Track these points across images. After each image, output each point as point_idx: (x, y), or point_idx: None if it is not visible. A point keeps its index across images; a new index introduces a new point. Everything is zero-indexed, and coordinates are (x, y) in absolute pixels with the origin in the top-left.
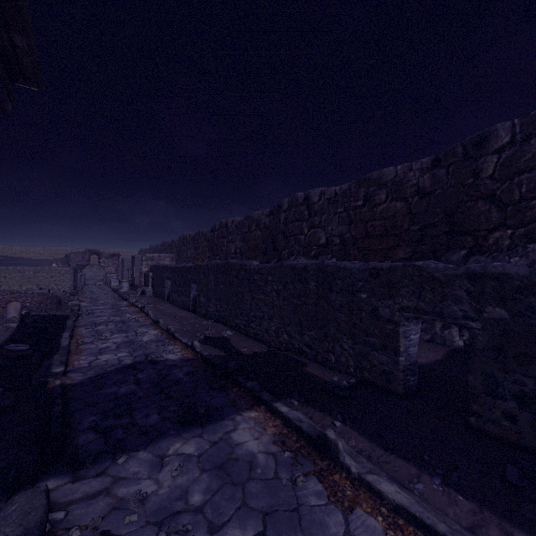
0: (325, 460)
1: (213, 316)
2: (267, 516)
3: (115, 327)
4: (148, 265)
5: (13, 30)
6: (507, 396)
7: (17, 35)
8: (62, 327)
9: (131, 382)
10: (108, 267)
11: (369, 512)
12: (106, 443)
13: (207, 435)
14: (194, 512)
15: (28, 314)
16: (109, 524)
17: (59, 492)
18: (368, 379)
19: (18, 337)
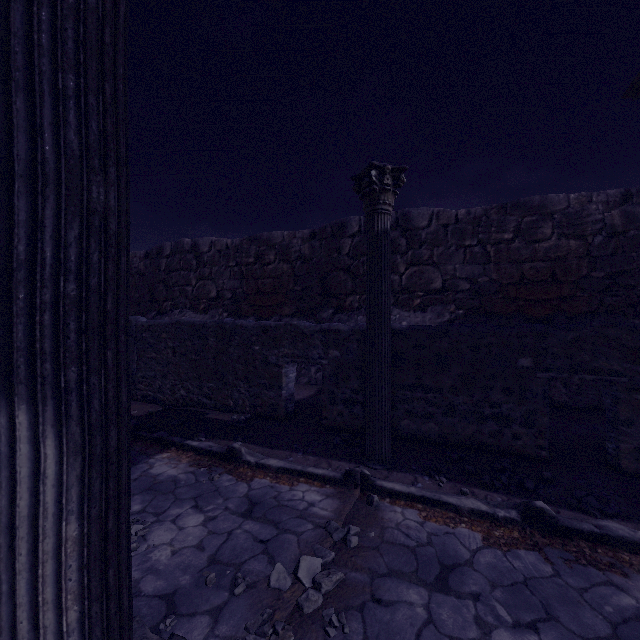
0: (232, 464)
1: None
2: (197, 498)
3: None
4: None
5: None
6: (339, 402)
7: None
8: None
9: None
10: None
11: (262, 477)
12: None
13: None
14: (138, 513)
15: None
16: None
17: None
18: (261, 413)
19: None
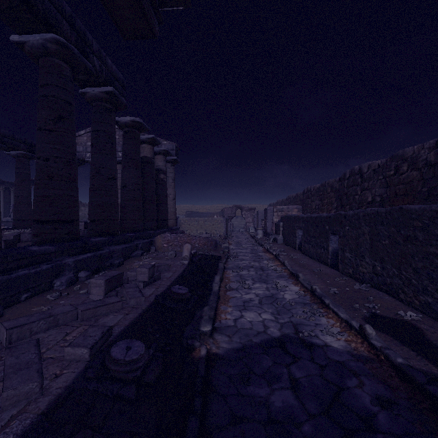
0: None
1: (368, 280)
2: None
3: (255, 273)
4: (278, 215)
5: None
6: None
7: None
8: (215, 268)
9: (285, 382)
10: (247, 218)
11: None
12: None
13: None
14: None
15: (196, 253)
16: None
17: None
18: None
19: (186, 274)
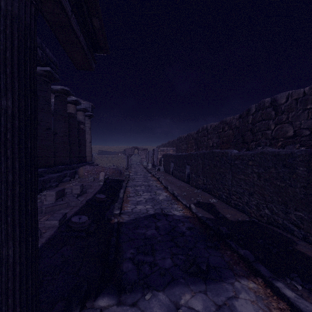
0: None
1: (201, 187)
2: None
3: (144, 188)
4: (161, 154)
5: (92, 16)
6: None
7: (94, 19)
8: (121, 186)
9: (153, 227)
10: (142, 155)
11: None
12: (138, 275)
13: (211, 295)
14: None
15: (108, 178)
16: None
17: (108, 311)
18: None
19: (103, 189)
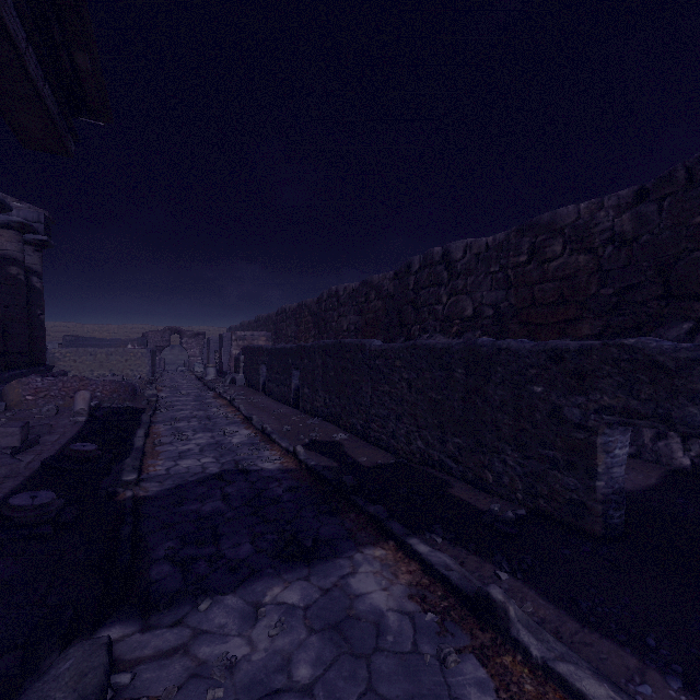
0: (487, 631)
1: (321, 413)
2: None
3: (198, 424)
4: (239, 346)
5: (74, 47)
6: None
7: (79, 53)
8: (136, 423)
9: (218, 497)
10: (191, 349)
11: None
12: (185, 580)
13: (316, 579)
14: (300, 692)
15: (99, 406)
16: (186, 699)
17: (124, 644)
18: (546, 511)
19: (87, 433)
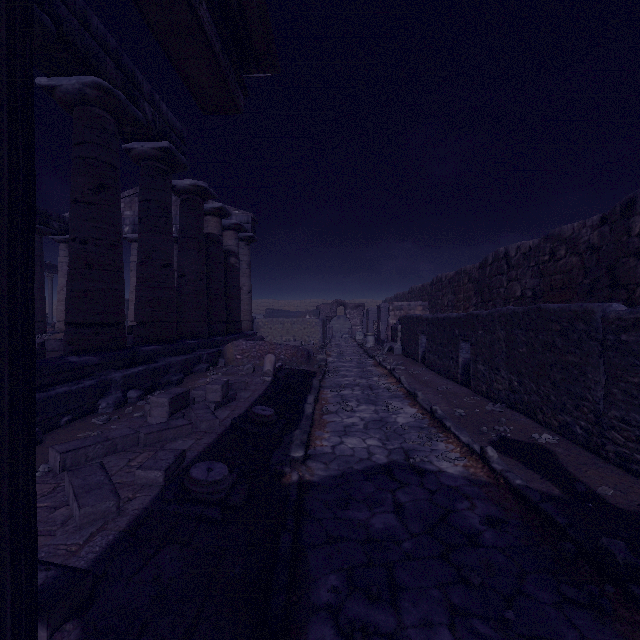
0: None
1: (504, 399)
2: None
3: (361, 393)
4: (396, 315)
5: None
6: None
7: None
8: (308, 387)
9: (389, 507)
10: (353, 319)
11: None
12: None
13: None
14: None
15: (282, 367)
16: None
17: None
18: None
19: (270, 393)
